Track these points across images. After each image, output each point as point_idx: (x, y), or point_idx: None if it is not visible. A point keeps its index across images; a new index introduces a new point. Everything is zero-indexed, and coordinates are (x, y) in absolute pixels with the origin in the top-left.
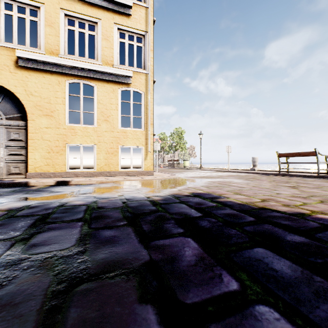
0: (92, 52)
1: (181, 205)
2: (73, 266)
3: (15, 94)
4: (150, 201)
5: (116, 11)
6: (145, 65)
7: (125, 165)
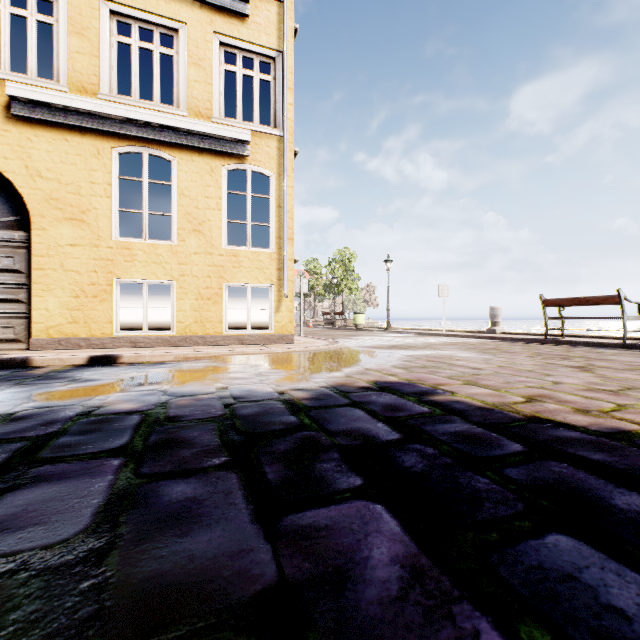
0: (172, 95)
1: (354, 411)
2: (62, 606)
3: (4, 174)
4: (285, 401)
5: (218, 6)
6: (277, 120)
7: (238, 323)
